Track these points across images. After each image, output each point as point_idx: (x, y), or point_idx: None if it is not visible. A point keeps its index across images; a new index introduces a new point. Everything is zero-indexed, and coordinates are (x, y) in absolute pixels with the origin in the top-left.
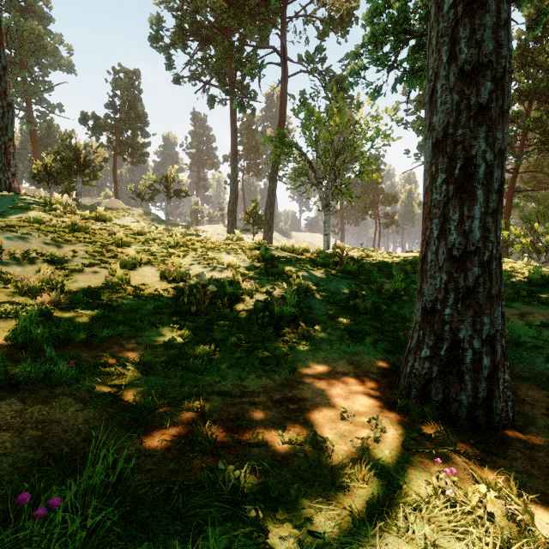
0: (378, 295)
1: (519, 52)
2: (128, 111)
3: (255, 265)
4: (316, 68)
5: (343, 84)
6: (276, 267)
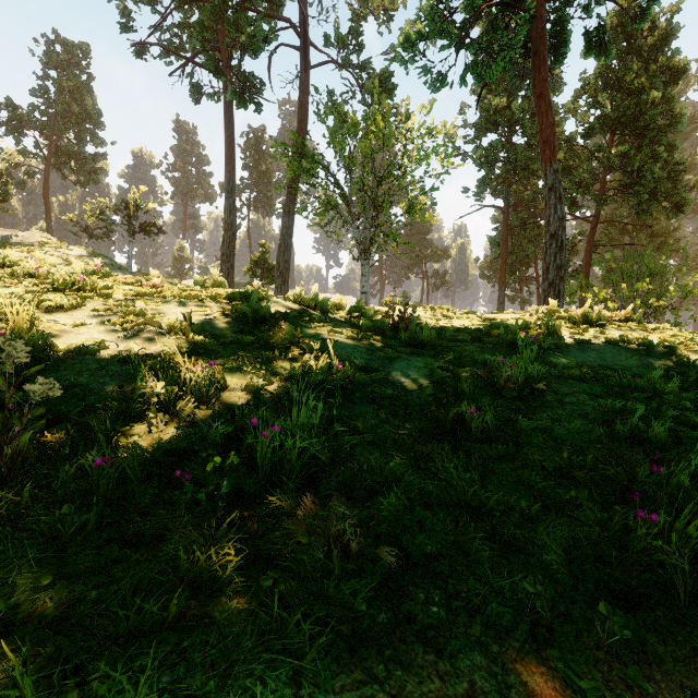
0: (492, 390)
1: (601, 70)
2: (68, 103)
3: (236, 328)
4: (350, 61)
5: (387, 83)
6: (281, 332)
